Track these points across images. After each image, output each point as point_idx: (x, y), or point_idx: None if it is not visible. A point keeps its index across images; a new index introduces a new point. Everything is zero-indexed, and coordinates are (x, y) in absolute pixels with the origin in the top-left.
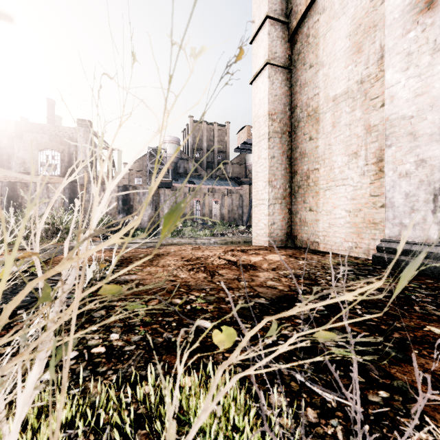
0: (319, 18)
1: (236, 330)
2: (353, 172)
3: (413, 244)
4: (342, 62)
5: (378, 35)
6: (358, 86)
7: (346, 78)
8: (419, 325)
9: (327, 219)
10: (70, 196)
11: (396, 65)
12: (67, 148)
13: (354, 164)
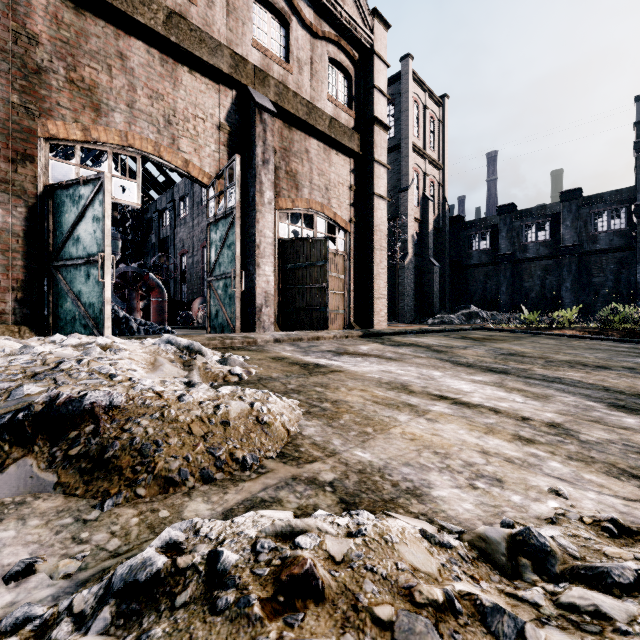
0: None
1: None
2: None
3: None
4: None
5: None
6: None
7: None
8: None
9: None
10: None
11: None
12: None
13: None
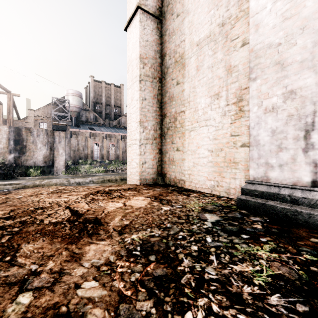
0: None
1: None
2: (215, 113)
3: (282, 187)
4: (205, 8)
5: None
6: (220, 28)
7: (209, 22)
8: None
9: (192, 158)
10: None
11: None
12: None
13: (216, 105)
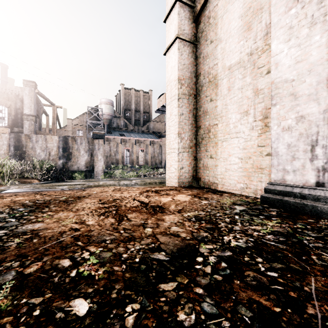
0: (218, 3)
1: (117, 318)
2: (244, 127)
3: (294, 187)
4: (236, 38)
5: (264, 16)
6: (248, 57)
7: (239, 50)
8: (327, 287)
9: (224, 165)
10: (15, 144)
11: (280, 37)
12: (14, 104)
13: (245, 120)
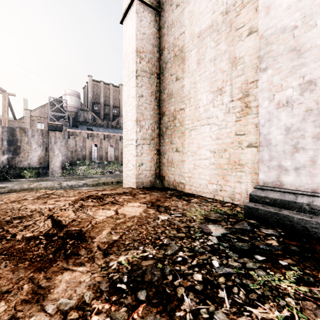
0: None
1: None
2: (218, 110)
3: (298, 194)
4: None
5: None
6: (223, 17)
7: (211, 10)
8: None
9: (192, 160)
10: None
11: None
12: None
13: (219, 101)
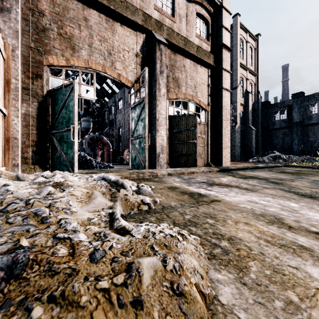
0: None
1: None
2: None
3: None
4: None
5: None
6: None
7: None
8: None
9: None
10: None
11: None
12: None
13: None
